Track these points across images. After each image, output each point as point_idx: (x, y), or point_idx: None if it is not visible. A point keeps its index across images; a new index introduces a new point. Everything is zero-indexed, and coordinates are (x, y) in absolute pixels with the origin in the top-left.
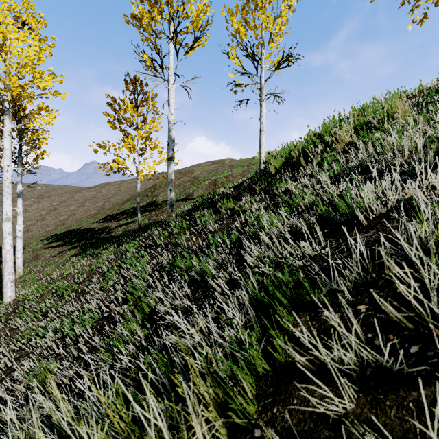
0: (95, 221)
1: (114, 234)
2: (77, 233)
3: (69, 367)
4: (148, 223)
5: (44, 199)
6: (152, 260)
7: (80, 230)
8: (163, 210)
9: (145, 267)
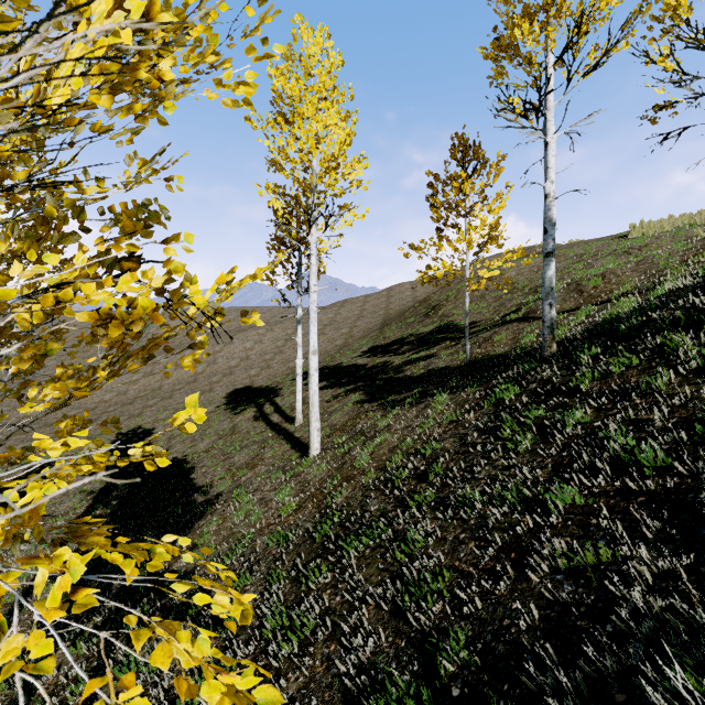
0: (355, 354)
1: (411, 374)
2: (341, 371)
3: (629, 556)
4: (475, 359)
5: (276, 326)
6: (599, 415)
7: (344, 367)
8: (487, 337)
9: (592, 425)
